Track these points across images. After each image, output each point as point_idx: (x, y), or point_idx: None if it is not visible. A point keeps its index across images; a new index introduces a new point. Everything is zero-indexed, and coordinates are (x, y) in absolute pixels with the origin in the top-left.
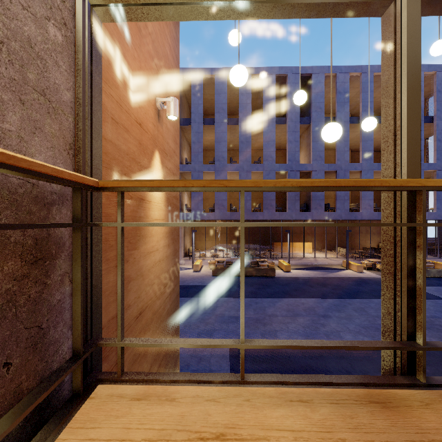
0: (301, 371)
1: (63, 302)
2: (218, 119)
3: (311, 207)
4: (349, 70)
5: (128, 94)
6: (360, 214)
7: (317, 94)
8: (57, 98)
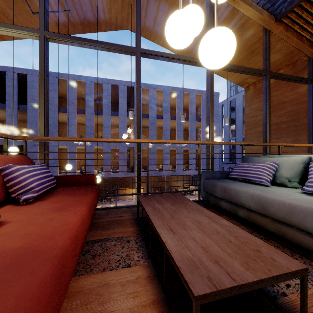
0: None
1: None
2: (69, 109)
3: (134, 169)
4: (156, 87)
5: None
6: (163, 173)
7: None
8: None
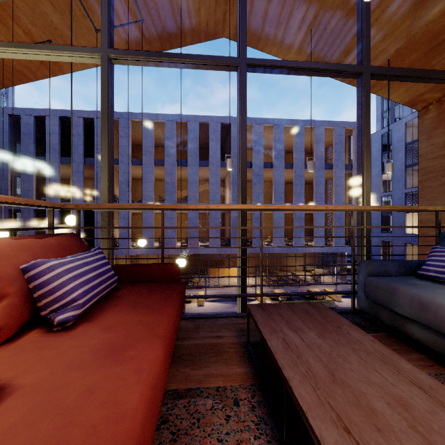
0: None
1: None
2: (145, 160)
3: (231, 242)
4: (263, 122)
5: None
6: (273, 248)
7: (235, 141)
8: None
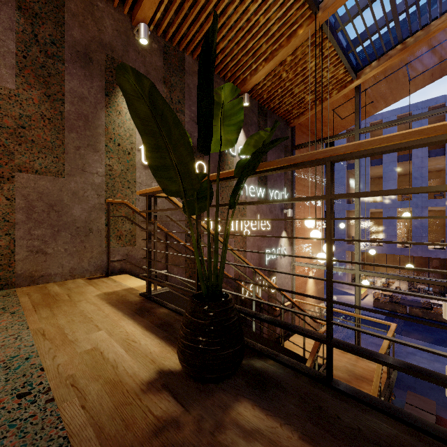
0: (404, 387)
1: (290, 318)
2: (386, 159)
3: None
4: None
5: (301, 267)
6: None
7: None
8: (289, 286)
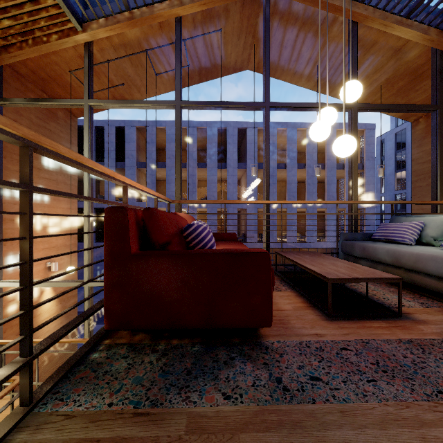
0: None
1: None
2: (169, 163)
3: (247, 238)
4: (277, 126)
5: None
6: (286, 244)
7: (251, 144)
8: None
